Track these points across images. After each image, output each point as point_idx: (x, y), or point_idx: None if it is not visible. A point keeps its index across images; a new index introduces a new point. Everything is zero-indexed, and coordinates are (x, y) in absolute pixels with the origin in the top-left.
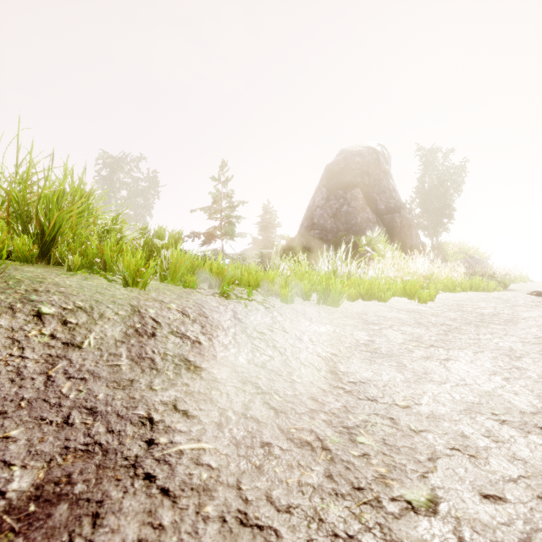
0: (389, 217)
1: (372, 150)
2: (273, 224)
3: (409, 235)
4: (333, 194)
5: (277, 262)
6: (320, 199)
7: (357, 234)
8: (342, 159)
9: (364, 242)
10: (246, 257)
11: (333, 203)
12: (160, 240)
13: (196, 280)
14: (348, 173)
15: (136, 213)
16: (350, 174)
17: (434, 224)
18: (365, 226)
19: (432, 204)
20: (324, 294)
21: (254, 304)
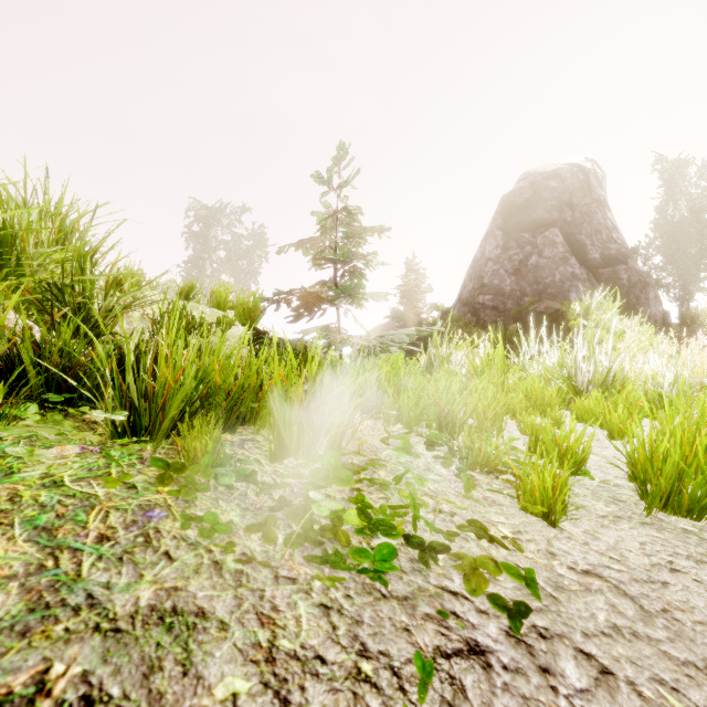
0: (607, 271)
1: (577, 168)
2: (420, 288)
3: (643, 298)
4: (513, 239)
5: (444, 350)
6: (493, 248)
7: (555, 299)
8: (528, 185)
9: (577, 311)
10: (388, 342)
11: (514, 253)
12: (221, 310)
13: (218, 446)
14: (538, 205)
15: (236, 280)
16: (540, 208)
17: (684, 281)
18: (568, 286)
19: (680, 248)
20: (672, 480)
21: (444, 570)
